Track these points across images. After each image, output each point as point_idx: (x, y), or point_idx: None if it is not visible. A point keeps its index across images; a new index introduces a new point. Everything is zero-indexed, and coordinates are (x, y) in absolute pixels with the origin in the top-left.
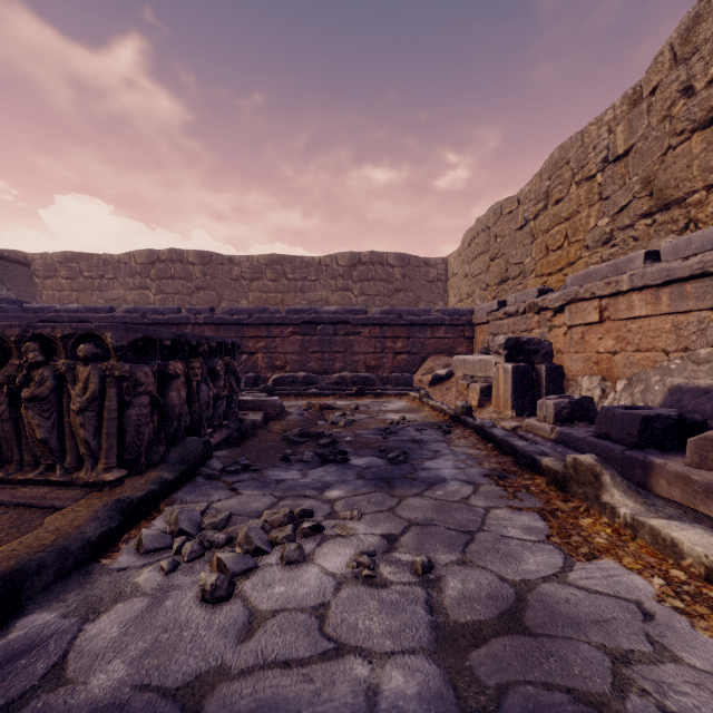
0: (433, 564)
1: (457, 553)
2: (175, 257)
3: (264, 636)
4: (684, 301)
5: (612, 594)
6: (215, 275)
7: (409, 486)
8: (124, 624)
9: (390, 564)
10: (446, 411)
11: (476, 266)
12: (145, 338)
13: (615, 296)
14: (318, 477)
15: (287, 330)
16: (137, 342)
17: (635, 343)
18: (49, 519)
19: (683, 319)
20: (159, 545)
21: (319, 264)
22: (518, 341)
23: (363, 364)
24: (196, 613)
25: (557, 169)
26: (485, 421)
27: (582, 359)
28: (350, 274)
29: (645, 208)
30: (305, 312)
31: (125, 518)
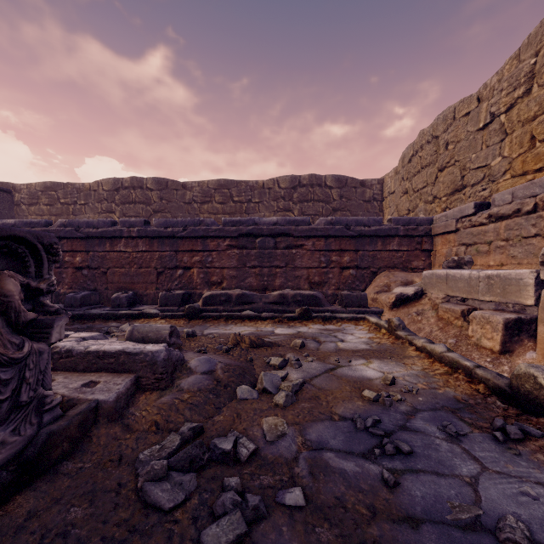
0: None
1: None
2: (136, 184)
3: None
4: None
5: None
6: (170, 199)
7: None
8: None
9: None
10: (472, 371)
11: (419, 180)
12: None
13: None
14: None
15: (224, 243)
16: None
17: None
18: None
19: None
20: None
21: (262, 187)
22: None
23: (306, 280)
24: None
25: None
26: None
27: None
28: (290, 196)
29: None
30: (243, 223)
31: None
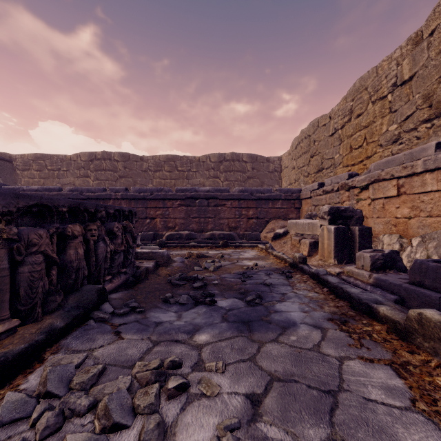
0: None
1: (324, 424)
2: (106, 157)
3: None
4: None
5: None
6: (132, 168)
7: (265, 330)
8: None
9: None
10: (286, 260)
11: (300, 161)
12: (39, 204)
13: (410, 177)
14: (190, 319)
15: (176, 203)
16: (31, 208)
17: (427, 211)
18: None
19: None
20: (18, 414)
21: (198, 161)
22: (338, 209)
23: (227, 226)
24: None
25: (358, 94)
26: (319, 269)
27: (383, 222)
28: (218, 167)
29: (426, 116)
30: (188, 191)
31: None
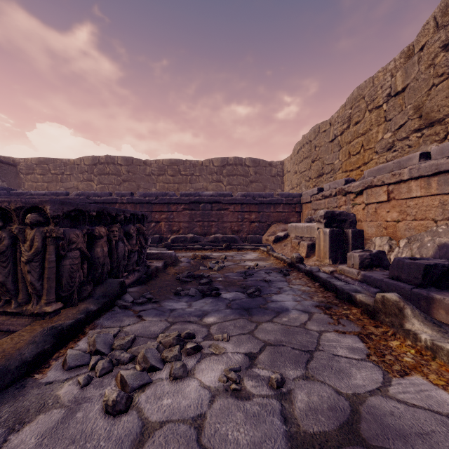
0: (285, 380)
1: (301, 369)
2: (109, 161)
3: (152, 447)
4: (448, 186)
5: (426, 407)
6: (135, 172)
7: (263, 314)
8: (41, 435)
9: (251, 378)
10: (285, 260)
11: (302, 166)
12: (76, 210)
13: (398, 183)
14: (199, 307)
15: (181, 207)
16: (70, 213)
17: (413, 215)
18: (0, 342)
19: (447, 198)
20: (79, 362)
21: (201, 165)
22: (333, 213)
23: (230, 229)
24: (100, 424)
25: (356, 102)
26: (312, 267)
27: (375, 225)
28: (221, 171)
29: (416, 126)
30: (192, 195)
31: (56, 341)
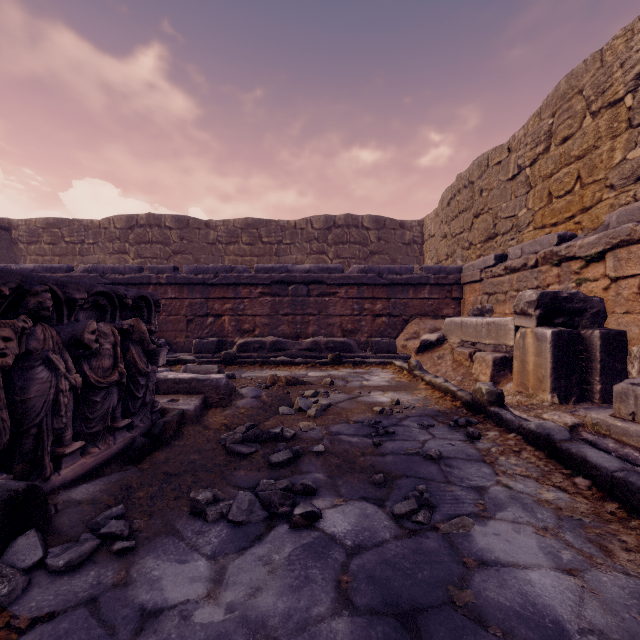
0: None
1: None
2: (153, 222)
3: None
4: None
5: None
6: (192, 239)
7: None
8: None
9: None
10: (455, 393)
11: (457, 225)
12: None
13: None
14: (244, 593)
15: (256, 290)
16: None
17: None
18: None
19: None
20: None
21: (294, 228)
22: (556, 297)
23: (339, 328)
24: None
25: (565, 102)
26: (548, 426)
27: (639, 321)
28: (325, 237)
29: None
30: (276, 271)
31: None
